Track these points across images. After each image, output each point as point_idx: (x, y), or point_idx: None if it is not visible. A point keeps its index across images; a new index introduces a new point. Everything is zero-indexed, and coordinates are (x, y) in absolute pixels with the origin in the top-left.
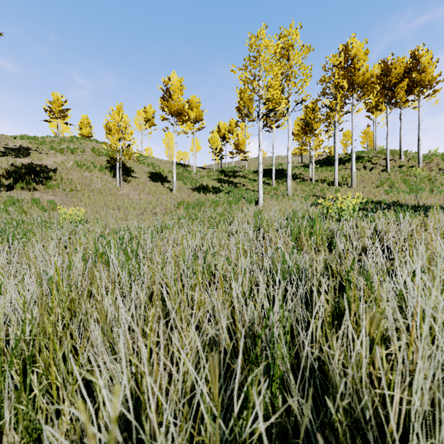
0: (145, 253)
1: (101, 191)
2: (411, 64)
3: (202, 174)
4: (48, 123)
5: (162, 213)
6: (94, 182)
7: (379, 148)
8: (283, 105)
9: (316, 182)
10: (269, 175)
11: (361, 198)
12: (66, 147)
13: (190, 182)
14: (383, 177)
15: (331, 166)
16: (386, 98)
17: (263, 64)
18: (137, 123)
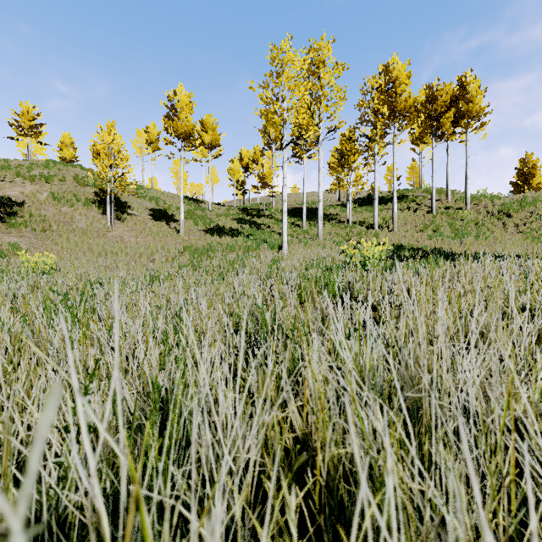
0: (109, 312)
1: (85, 232)
2: (458, 92)
3: (220, 212)
4: (16, 142)
5: (161, 260)
6: (76, 220)
7: (425, 186)
8: (311, 133)
9: (354, 225)
10: (300, 215)
11: (387, 244)
12: (39, 174)
13: (203, 221)
14: (428, 220)
15: (371, 205)
16: (431, 130)
17: (288, 83)
18: (136, 145)
